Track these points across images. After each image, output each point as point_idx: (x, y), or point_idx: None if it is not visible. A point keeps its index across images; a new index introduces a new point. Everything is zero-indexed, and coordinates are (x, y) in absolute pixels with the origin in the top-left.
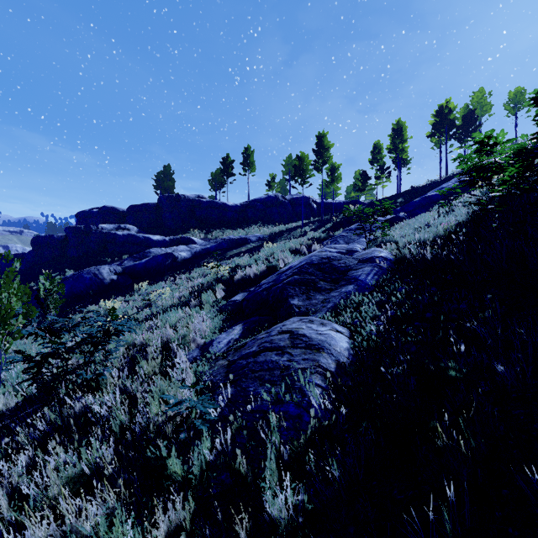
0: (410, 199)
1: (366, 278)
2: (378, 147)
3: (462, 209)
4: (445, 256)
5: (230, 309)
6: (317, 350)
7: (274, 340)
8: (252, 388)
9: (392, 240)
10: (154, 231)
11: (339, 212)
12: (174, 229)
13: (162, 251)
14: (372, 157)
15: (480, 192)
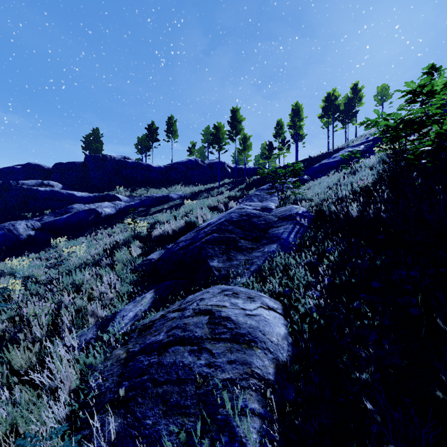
0: (310, 165)
1: (288, 236)
2: (280, 124)
3: (369, 170)
4: (373, 214)
5: (145, 269)
6: (247, 343)
7: (188, 326)
8: (150, 421)
9: (306, 198)
10: (79, 188)
11: (249, 176)
12: (100, 187)
13: (85, 207)
14: (276, 132)
15: (378, 156)
